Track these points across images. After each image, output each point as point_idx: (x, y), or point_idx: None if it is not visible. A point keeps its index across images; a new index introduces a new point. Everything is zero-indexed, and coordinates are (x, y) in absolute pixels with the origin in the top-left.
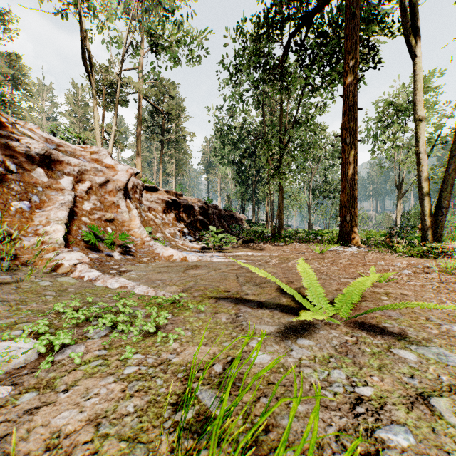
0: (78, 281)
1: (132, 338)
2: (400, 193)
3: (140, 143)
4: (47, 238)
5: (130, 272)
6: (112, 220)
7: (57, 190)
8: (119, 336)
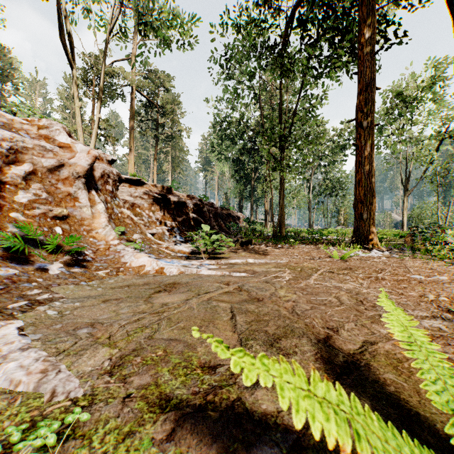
0: None
1: None
2: (407, 190)
3: (132, 138)
4: None
5: (52, 303)
6: (66, 217)
7: None
8: None
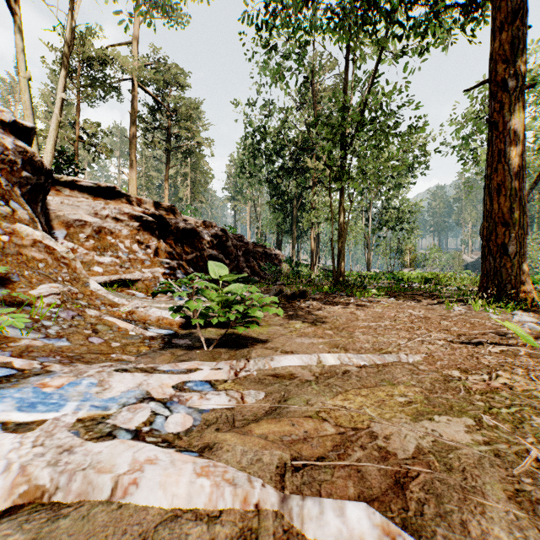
0: None
1: None
2: None
3: (134, 150)
4: None
5: None
6: None
7: None
8: None
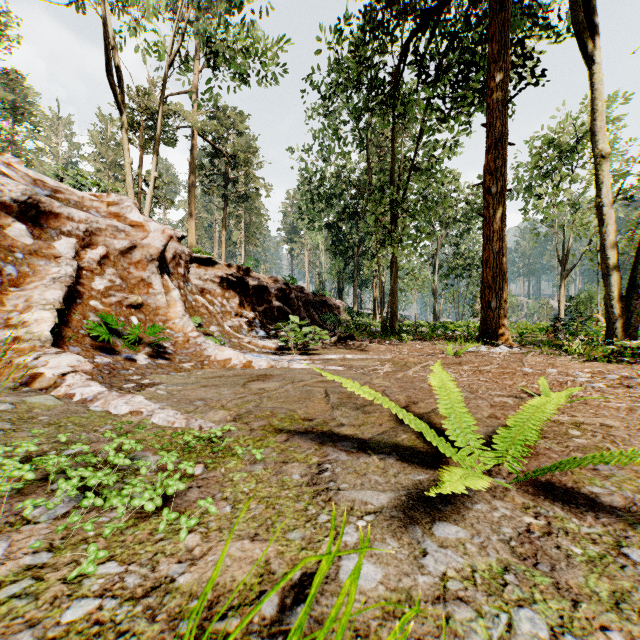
0: (62, 403)
1: (114, 520)
2: (565, 270)
3: (193, 199)
4: (24, 332)
5: (157, 386)
6: (140, 306)
7: (48, 258)
8: (89, 517)
